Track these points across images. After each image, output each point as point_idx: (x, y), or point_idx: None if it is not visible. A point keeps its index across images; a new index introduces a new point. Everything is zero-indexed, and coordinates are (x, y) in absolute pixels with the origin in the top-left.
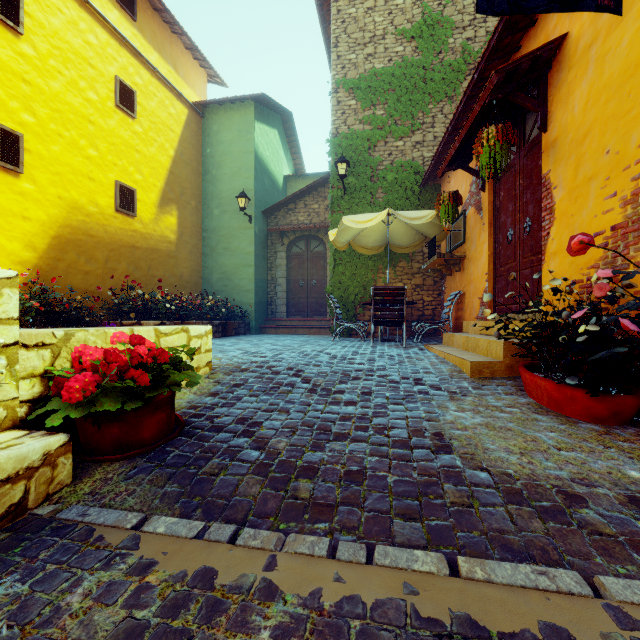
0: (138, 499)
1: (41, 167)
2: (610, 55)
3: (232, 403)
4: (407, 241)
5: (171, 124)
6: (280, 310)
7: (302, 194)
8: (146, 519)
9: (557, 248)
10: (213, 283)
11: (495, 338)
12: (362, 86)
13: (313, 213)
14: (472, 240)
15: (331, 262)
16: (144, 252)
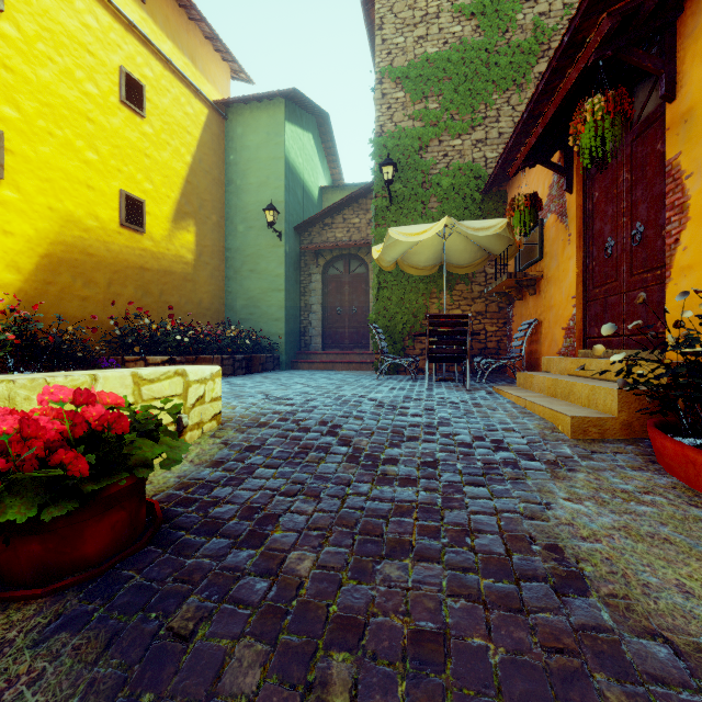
0: (42, 695)
1: (27, 172)
2: None
3: (240, 479)
4: (467, 259)
5: (188, 125)
6: (315, 342)
7: (340, 207)
8: None
9: (693, 260)
10: (237, 310)
11: (598, 382)
12: (412, 75)
13: (353, 229)
14: (552, 255)
15: (375, 285)
16: (155, 274)
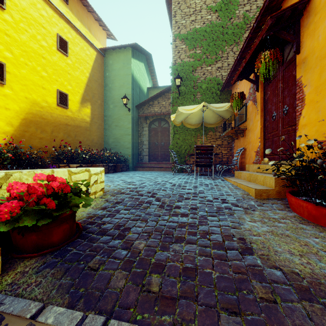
0: (41, 289)
1: (16, 81)
2: None
3: (113, 214)
4: (213, 121)
5: (87, 60)
6: (145, 158)
7: (156, 96)
8: (43, 307)
9: (306, 122)
10: (110, 144)
11: (267, 175)
12: (189, 37)
13: (162, 106)
14: (250, 119)
15: (172, 132)
16: (72, 127)
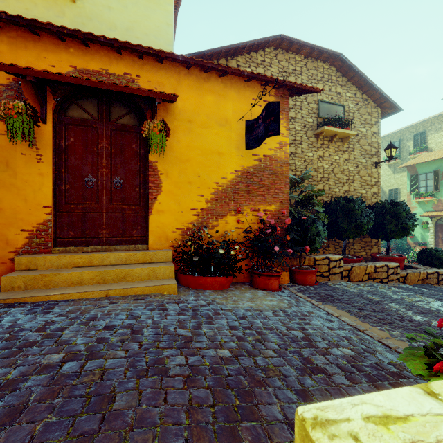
0: None
1: None
2: (200, 136)
3: None
4: None
5: None
6: None
7: None
8: None
9: (164, 208)
10: None
11: (140, 266)
12: None
13: None
14: None
15: None
16: None
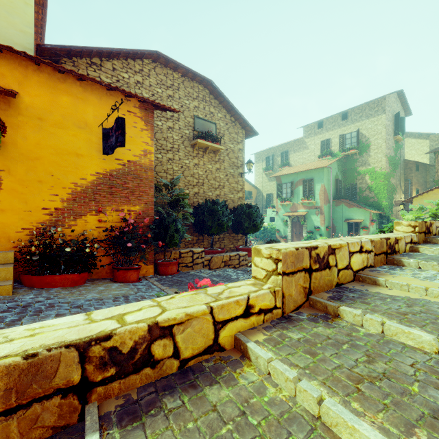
0: None
1: None
2: (55, 136)
3: None
4: None
5: None
6: None
7: None
8: None
9: (5, 207)
10: None
11: None
12: None
13: None
14: None
15: None
16: None
